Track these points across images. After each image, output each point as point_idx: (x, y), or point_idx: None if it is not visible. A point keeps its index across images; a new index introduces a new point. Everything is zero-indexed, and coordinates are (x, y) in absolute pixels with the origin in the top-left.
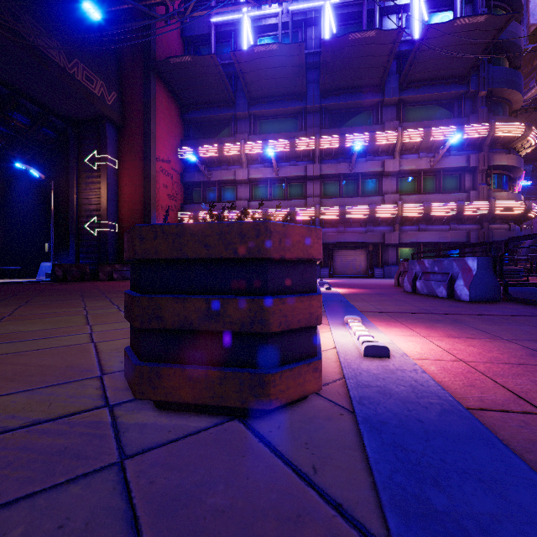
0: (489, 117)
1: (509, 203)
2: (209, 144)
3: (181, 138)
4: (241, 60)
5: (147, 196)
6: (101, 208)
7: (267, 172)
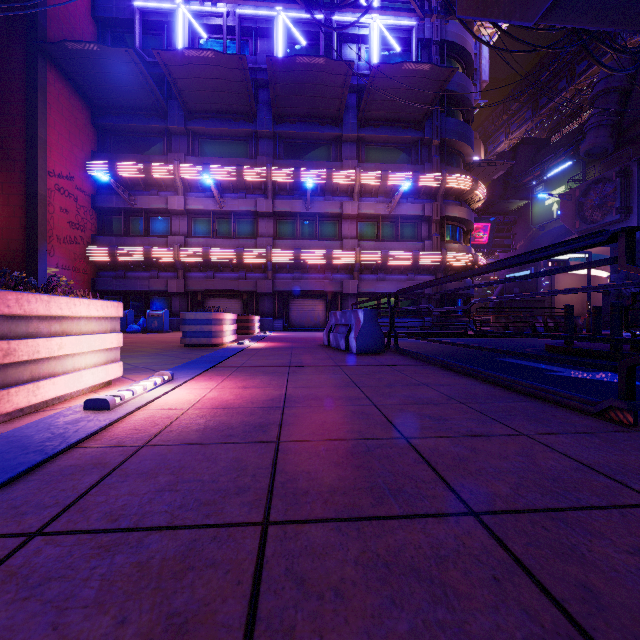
0: (442, 168)
1: (459, 255)
2: (132, 161)
3: (92, 148)
4: (169, 62)
5: (32, 222)
6: None
7: (209, 203)
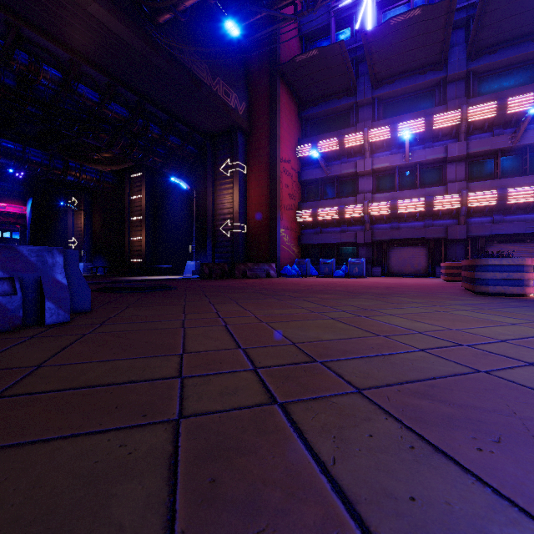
0: None
1: None
2: (327, 139)
3: (298, 136)
4: (371, 40)
5: (273, 197)
6: (233, 211)
7: (394, 159)
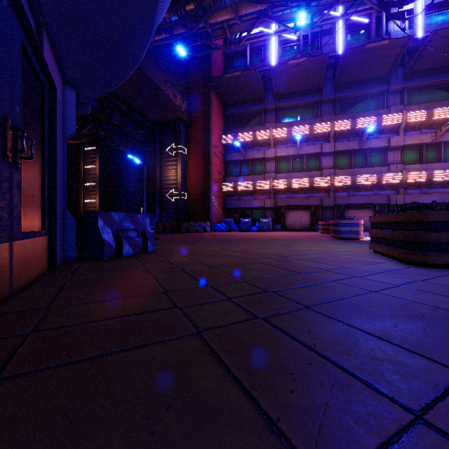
0: None
1: None
2: (244, 132)
3: (223, 128)
4: (276, 71)
5: (207, 173)
6: (177, 182)
7: (290, 151)
